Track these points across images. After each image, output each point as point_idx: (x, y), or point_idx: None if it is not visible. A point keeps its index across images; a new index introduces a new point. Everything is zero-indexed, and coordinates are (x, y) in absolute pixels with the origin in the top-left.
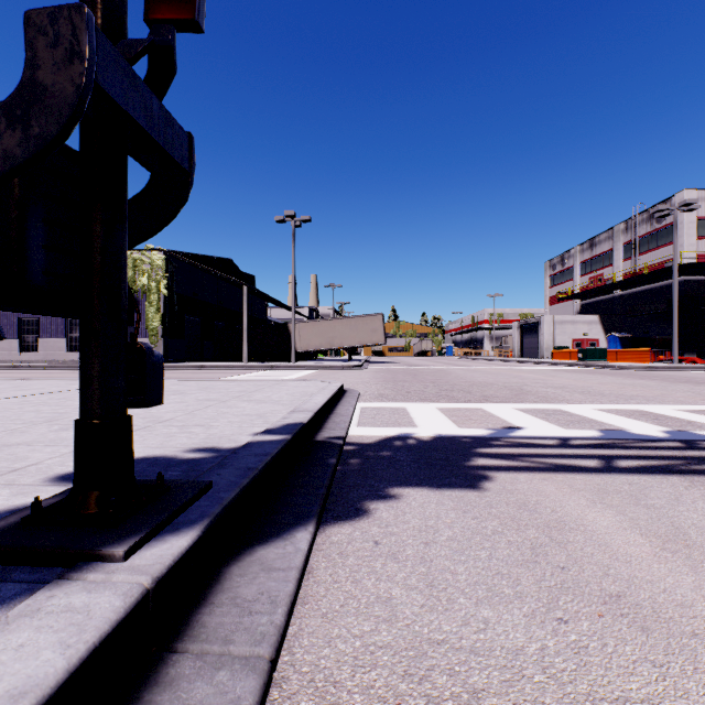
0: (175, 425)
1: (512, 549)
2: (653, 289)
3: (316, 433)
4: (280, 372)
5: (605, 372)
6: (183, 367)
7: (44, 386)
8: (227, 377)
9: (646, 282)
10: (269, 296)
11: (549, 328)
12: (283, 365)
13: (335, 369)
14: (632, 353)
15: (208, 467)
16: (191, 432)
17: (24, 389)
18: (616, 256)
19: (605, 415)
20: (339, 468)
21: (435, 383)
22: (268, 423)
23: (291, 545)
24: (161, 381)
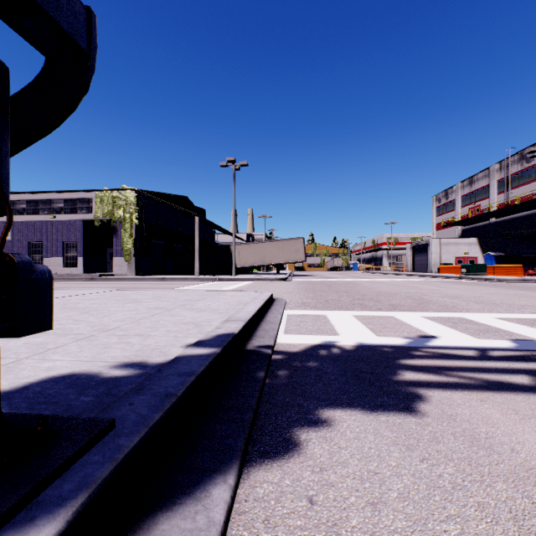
0: (117, 334)
1: (488, 520)
2: (523, 216)
3: (247, 341)
4: (223, 283)
5: (487, 284)
6: (149, 279)
7: None
8: (181, 287)
9: (517, 211)
10: (215, 224)
11: (436, 249)
12: (226, 277)
13: (266, 281)
14: (507, 268)
15: (126, 390)
16: (127, 342)
17: None
18: (491, 190)
19: (508, 324)
20: (268, 382)
21: (348, 293)
22: (202, 333)
23: (203, 513)
24: (47, 302)
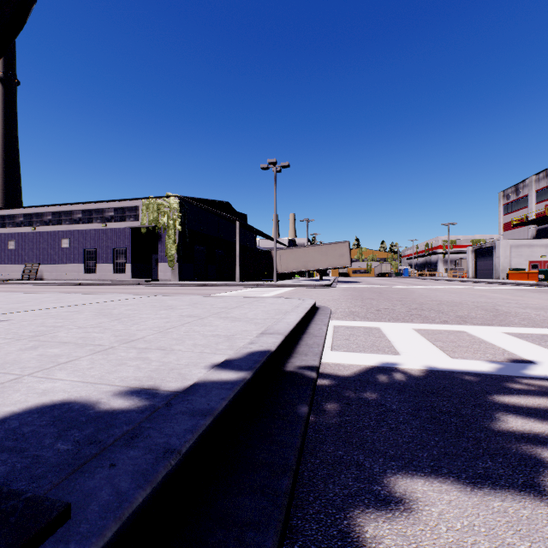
0: (138, 347)
1: None
2: None
3: (286, 359)
4: (263, 290)
5: None
6: (191, 285)
7: (76, 299)
8: (221, 293)
9: None
10: (256, 229)
11: (504, 252)
12: (266, 283)
13: (308, 287)
14: None
15: (118, 435)
16: (145, 358)
17: (59, 302)
18: None
19: None
20: (312, 420)
21: (402, 302)
22: (232, 349)
23: None
24: None
